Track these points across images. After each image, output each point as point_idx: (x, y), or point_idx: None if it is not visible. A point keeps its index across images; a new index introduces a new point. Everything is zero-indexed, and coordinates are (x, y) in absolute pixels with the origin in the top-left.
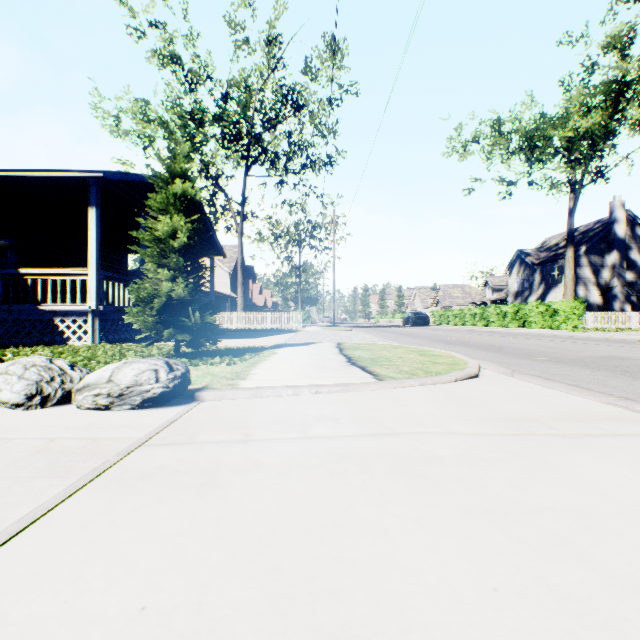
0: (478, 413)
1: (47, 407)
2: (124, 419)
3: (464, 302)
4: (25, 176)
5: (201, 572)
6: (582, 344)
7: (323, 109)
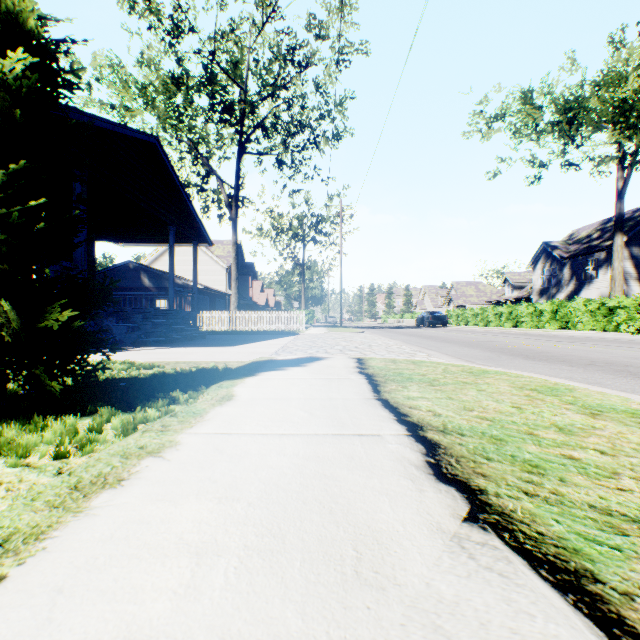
0: None
1: None
2: None
3: (479, 301)
4: None
5: None
6: None
7: (329, 75)
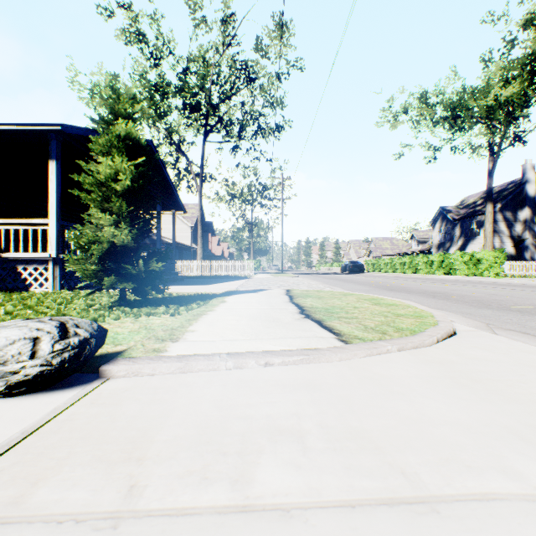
0: (530, 418)
1: None
2: None
3: (392, 252)
4: None
5: None
6: (520, 291)
7: (272, 83)
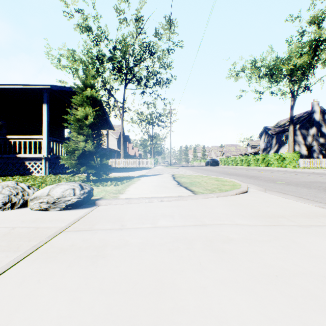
0: (250, 212)
1: (14, 209)
2: (55, 216)
3: (236, 153)
4: (10, 88)
5: (88, 318)
6: (299, 175)
7: (164, 54)
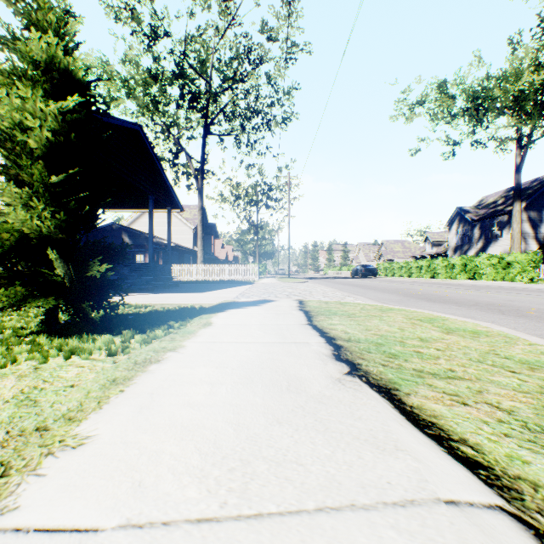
0: None
1: None
2: None
3: (404, 256)
4: None
5: None
6: None
7: (278, 70)
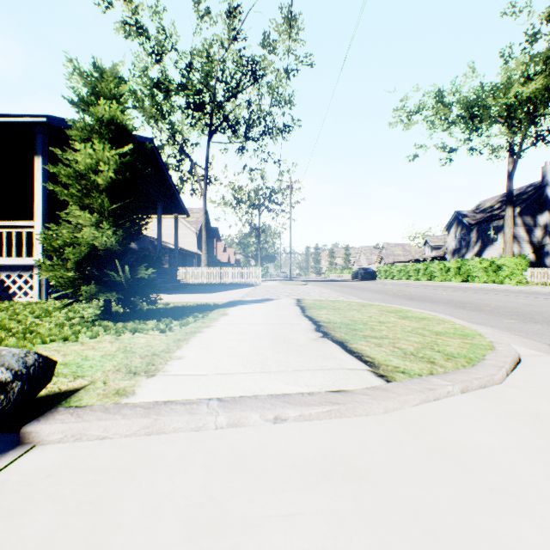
0: None
1: None
2: None
3: (405, 259)
4: None
5: None
6: None
7: (280, 80)
